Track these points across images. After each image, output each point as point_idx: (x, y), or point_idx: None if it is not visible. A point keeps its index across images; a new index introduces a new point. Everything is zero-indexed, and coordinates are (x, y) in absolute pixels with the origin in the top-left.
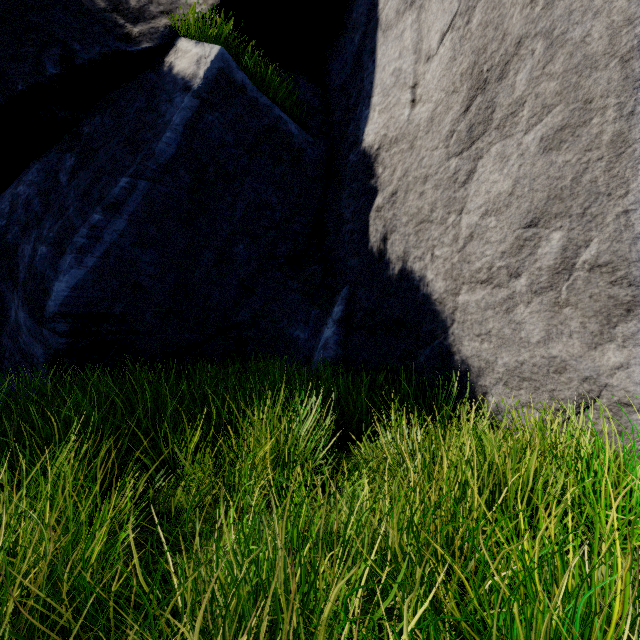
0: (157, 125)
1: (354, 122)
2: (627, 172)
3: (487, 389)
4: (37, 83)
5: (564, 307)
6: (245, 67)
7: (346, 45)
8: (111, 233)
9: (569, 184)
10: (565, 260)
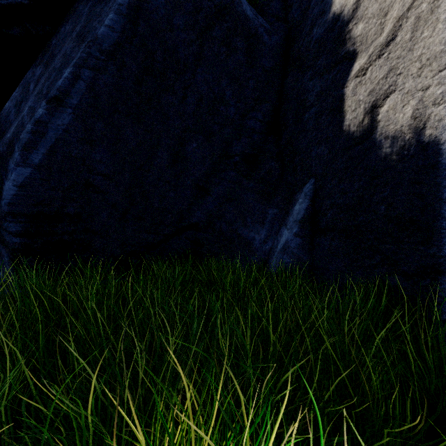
0: (103, 12)
1: None
2: None
3: None
4: None
5: None
6: None
7: None
8: (55, 128)
9: None
10: None
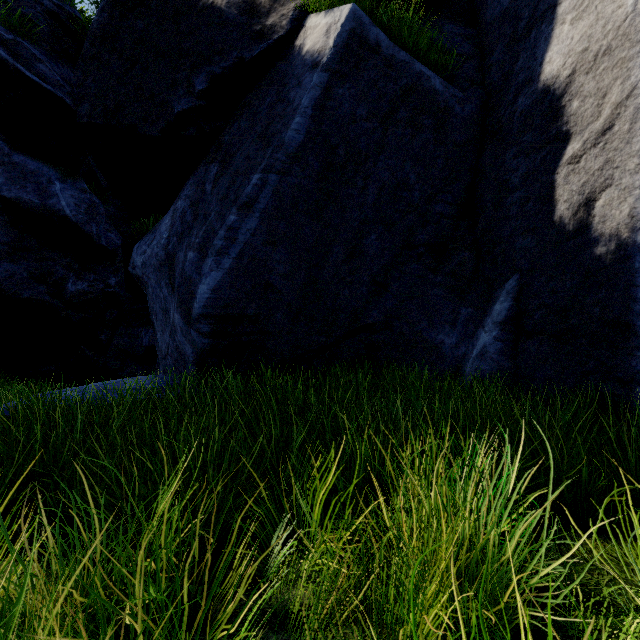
0: (286, 114)
1: (525, 52)
2: None
3: None
4: (188, 103)
5: None
6: (379, 23)
7: None
8: (244, 233)
9: None
10: None
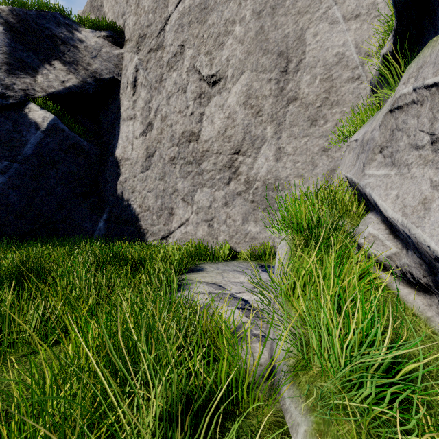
0: (22, 140)
1: (112, 145)
2: (169, 190)
3: (148, 237)
4: None
5: (161, 217)
6: (64, 121)
7: (109, 115)
8: None
9: (162, 189)
10: (161, 206)
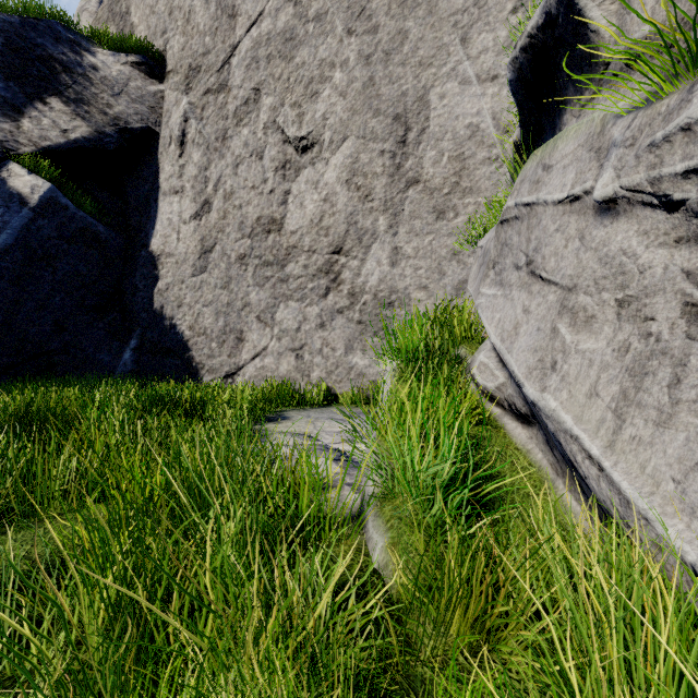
0: None
1: (145, 233)
2: (237, 304)
3: (203, 375)
4: None
5: (225, 344)
6: (67, 192)
7: (140, 185)
8: None
9: (227, 302)
10: (225, 328)
